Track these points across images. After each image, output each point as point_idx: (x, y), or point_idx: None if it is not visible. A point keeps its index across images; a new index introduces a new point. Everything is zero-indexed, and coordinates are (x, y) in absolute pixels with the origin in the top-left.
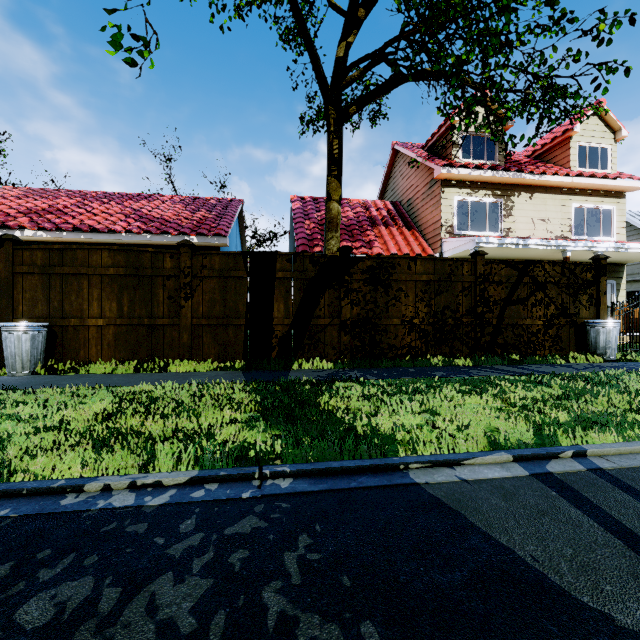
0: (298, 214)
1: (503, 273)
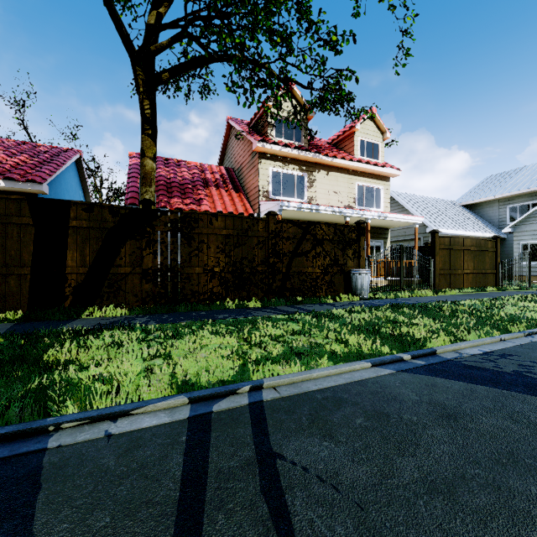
0: (133, 169)
1: (291, 231)
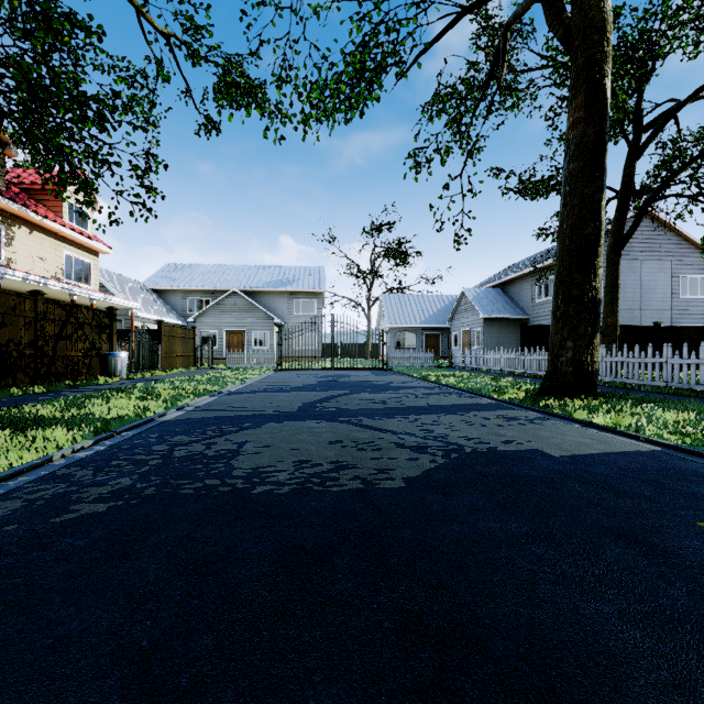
0: None
1: (57, 312)
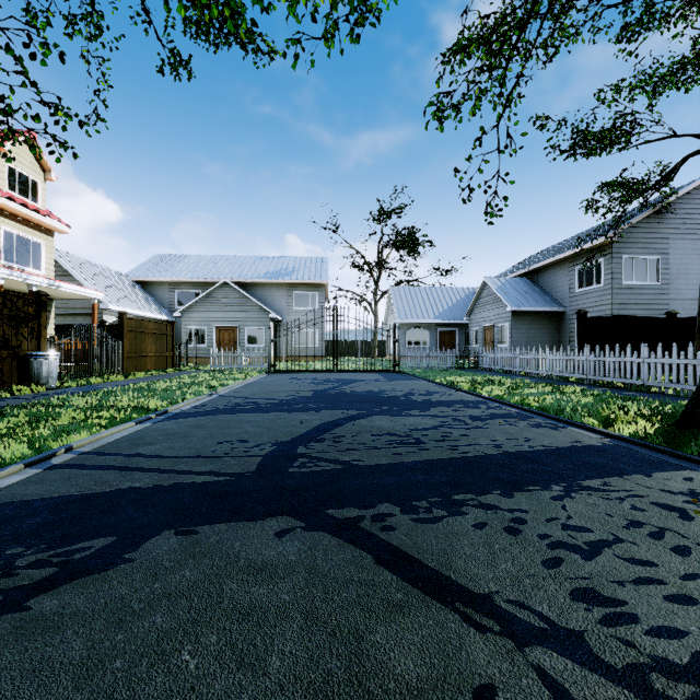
0: None
1: None
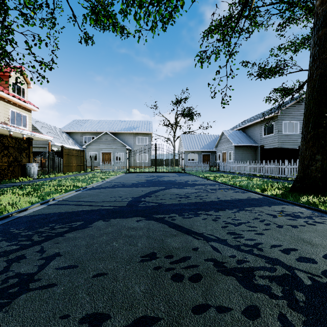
0: None
1: None
